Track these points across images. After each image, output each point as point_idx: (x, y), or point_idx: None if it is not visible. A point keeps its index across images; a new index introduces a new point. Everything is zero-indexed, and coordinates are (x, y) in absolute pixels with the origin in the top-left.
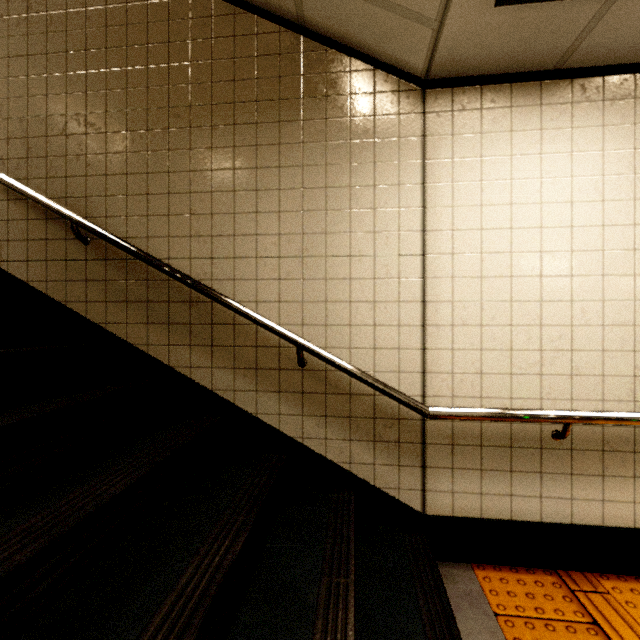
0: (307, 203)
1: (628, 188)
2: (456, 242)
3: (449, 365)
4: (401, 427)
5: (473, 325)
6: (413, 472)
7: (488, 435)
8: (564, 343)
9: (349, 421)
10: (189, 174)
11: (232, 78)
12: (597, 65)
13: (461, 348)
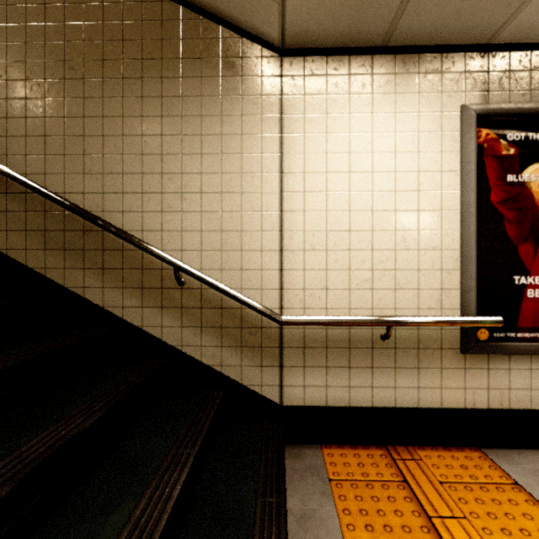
0: (185, 147)
1: (437, 142)
2: (307, 182)
3: (301, 283)
4: (263, 334)
5: (320, 250)
6: (273, 371)
7: (332, 339)
8: (390, 264)
9: (221, 330)
10: (83, 119)
11: (121, 38)
12: (414, 45)
13: (311, 269)
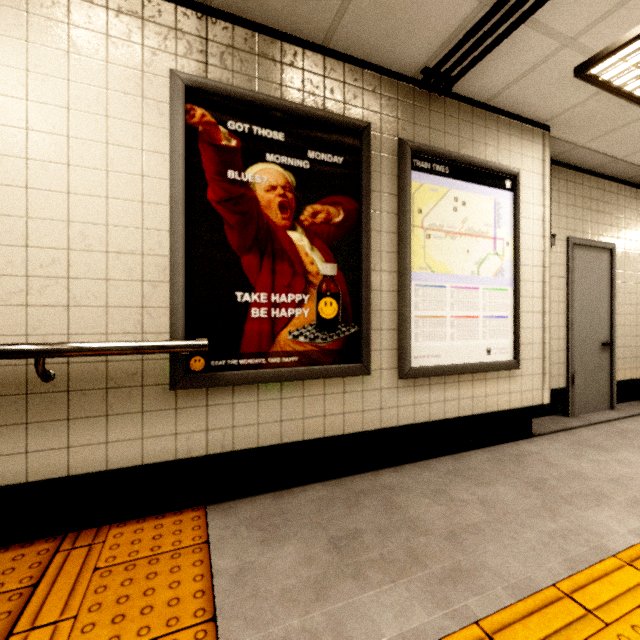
0: None
1: (136, 110)
2: None
3: None
4: None
5: None
6: None
7: None
8: (59, 269)
9: None
10: None
11: None
12: None
13: None
